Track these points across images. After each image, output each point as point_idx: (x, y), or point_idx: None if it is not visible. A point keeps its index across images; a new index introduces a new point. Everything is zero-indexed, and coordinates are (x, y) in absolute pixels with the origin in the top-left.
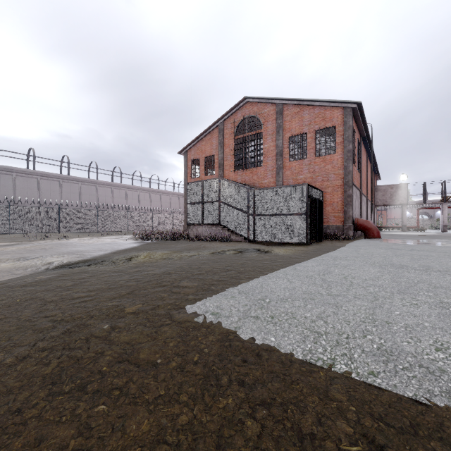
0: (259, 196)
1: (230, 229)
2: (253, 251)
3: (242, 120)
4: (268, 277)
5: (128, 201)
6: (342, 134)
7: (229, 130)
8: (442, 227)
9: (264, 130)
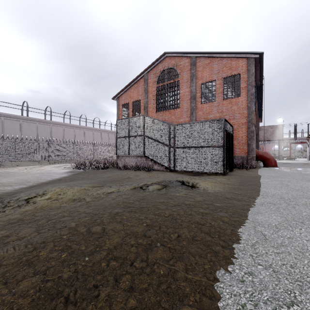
0: (179, 131)
1: (152, 159)
2: (178, 186)
3: (163, 71)
4: (240, 285)
5: (76, 137)
6: (246, 80)
7: (152, 80)
8: (308, 156)
9: (180, 79)
